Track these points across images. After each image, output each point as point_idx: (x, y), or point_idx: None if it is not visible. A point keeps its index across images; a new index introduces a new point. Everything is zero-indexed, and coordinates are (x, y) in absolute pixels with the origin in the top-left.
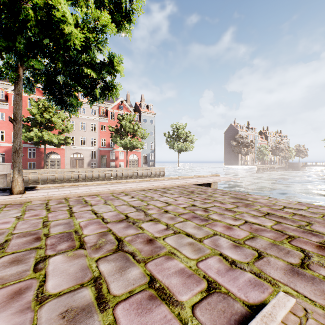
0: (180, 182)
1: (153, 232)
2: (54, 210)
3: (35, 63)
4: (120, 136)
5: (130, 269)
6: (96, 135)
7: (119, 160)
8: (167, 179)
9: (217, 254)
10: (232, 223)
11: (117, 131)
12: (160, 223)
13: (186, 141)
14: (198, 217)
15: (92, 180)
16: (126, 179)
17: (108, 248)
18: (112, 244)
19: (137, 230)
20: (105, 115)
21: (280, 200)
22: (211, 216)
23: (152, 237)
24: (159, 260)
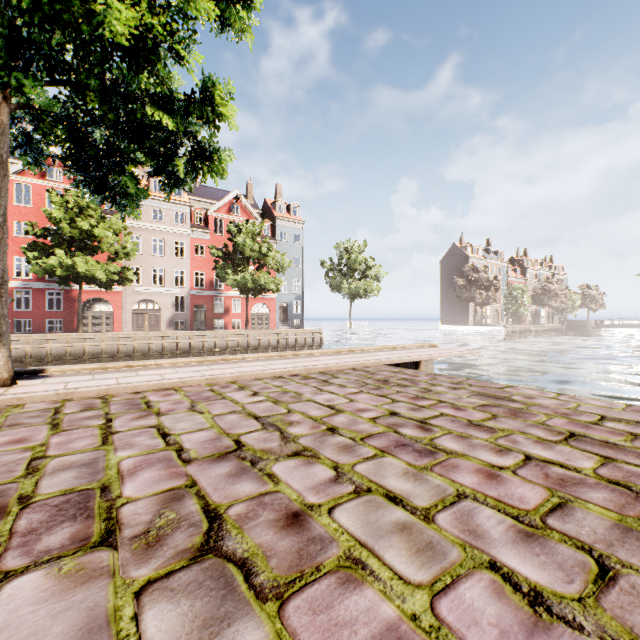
0: (358, 360)
1: (303, 491)
2: (68, 428)
3: (27, 83)
4: (233, 267)
5: (234, 630)
6: (186, 265)
7: (232, 315)
8: (329, 353)
9: (482, 564)
10: (495, 461)
11: (226, 257)
12: (318, 463)
13: (365, 277)
14: (409, 444)
15: (176, 354)
16: (246, 352)
17: (181, 543)
18: (192, 528)
19: (261, 483)
20: (204, 225)
21: (584, 400)
22: (440, 442)
23: (300, 507)
24: (320, 588)
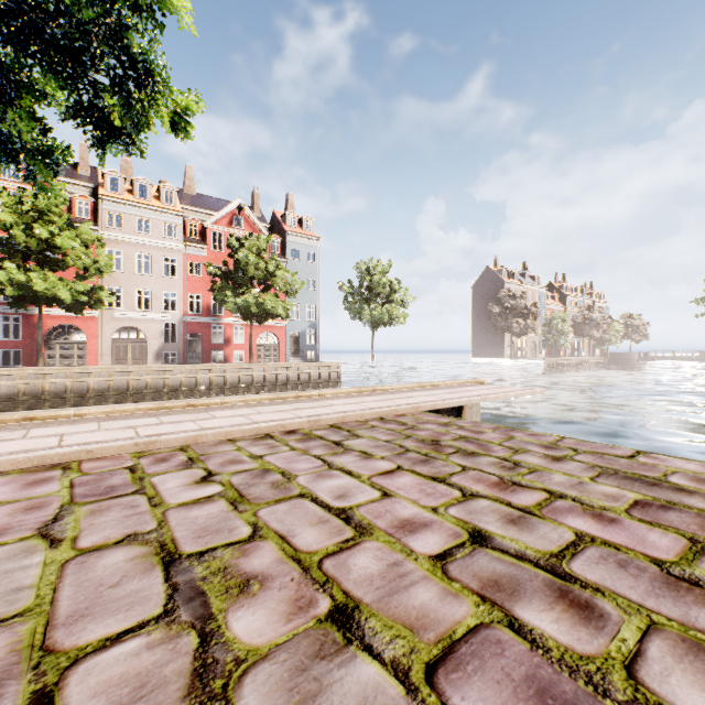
0: (387, 404)
1: None
2: None
3: None
4: (233, 289)
5: None
6: (178, 287)
7: (234, 346)
8: (347, 394)
9: None
10: None
11: (226, 277)
12: None
13: (390, 302)
14: None
15: (162, 393)
16: (249, 390)
17: None
18: None
19: None
20: (200, 239)
21: None
22: (668, 691)
23: None
24: None
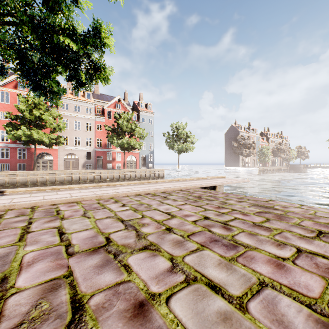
0: (183, 185)
1: (148, 280)
2: (1, 229)
3: None
4: (116, 136)
5: None
6: (92, 135)
7: (116, 162)
8: (167, 181)
9: None
10: (278, 253)
11: (113, 131)
12: (160, 255)
13: (186, 141)
14: (218, 239)
15: (86, 182)
16: (123, 181)
17: None
18: (58, 320)
19: (119, 273)
20: (102, 114)
21: (317, 208)
22: (238, 238)
23: (145, 296)
24: None
